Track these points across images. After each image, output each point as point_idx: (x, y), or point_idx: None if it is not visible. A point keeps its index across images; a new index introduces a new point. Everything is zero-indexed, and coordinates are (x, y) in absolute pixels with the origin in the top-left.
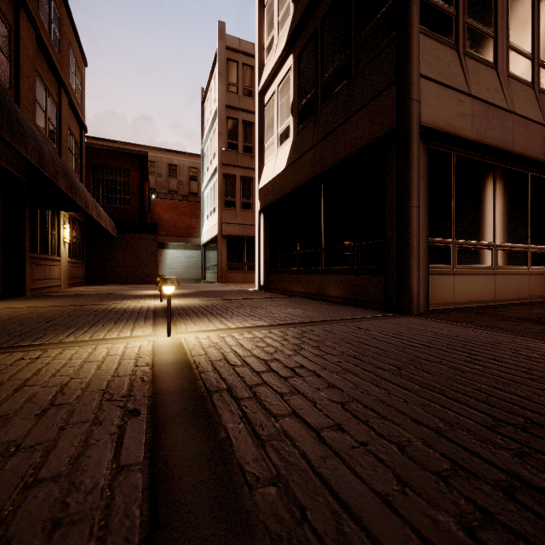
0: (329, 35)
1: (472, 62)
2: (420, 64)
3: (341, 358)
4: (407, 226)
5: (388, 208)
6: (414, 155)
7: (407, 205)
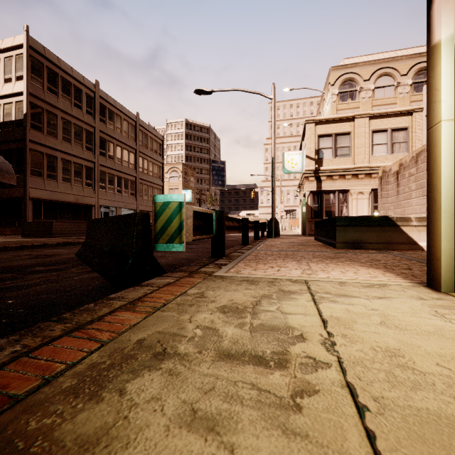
0: (7, 157)
1: (48, 181)
2: (30, 185)
3: (4, 237)
4: (26, 218)
5: (23, 213)
6: (28, 204)
7: (26, 214)
